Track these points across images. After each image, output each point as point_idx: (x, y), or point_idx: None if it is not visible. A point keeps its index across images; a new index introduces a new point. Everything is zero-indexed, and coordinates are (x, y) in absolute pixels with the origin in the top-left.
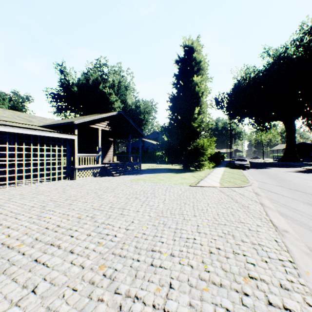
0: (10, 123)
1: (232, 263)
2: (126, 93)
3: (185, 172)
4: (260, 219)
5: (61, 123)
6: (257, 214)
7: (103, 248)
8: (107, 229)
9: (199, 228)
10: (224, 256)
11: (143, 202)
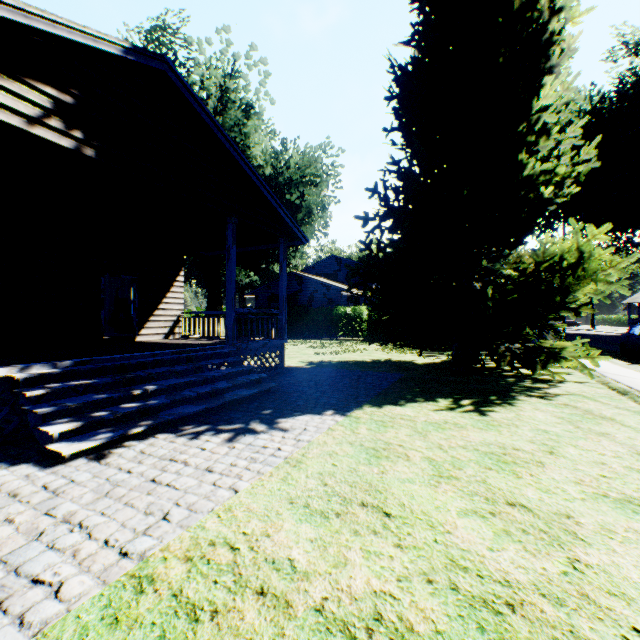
0: None
1: None
2: (246, 127)
3: (504, 398)
4: None
5: None
6: None
7: None
8: None
9: None
10: None
11: None
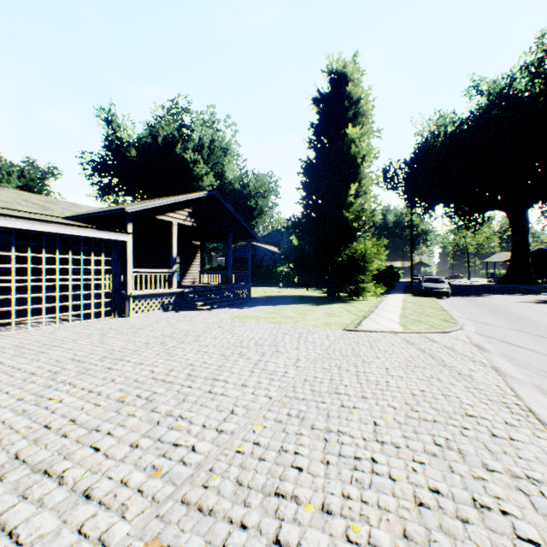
0: (6, 210)
1: (481, 541)
2: (224, 160)
3: (331, 303)
4: (507, 407)
5: (101, 212)
6: (496, 394)
7: (161, 484)
8: (175, 430)
9: (379, 431)
10: (456, 517)
11: (254, 363)
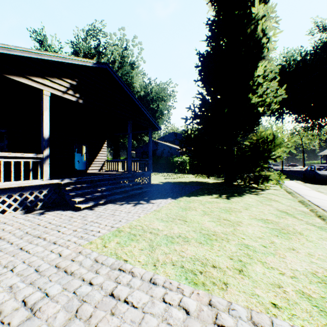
0: None
1: None
2: (132, 73)
3: (240, 194)
4: None
5: None
6: None
7: None
8: None
9: None
10: None
11: None
